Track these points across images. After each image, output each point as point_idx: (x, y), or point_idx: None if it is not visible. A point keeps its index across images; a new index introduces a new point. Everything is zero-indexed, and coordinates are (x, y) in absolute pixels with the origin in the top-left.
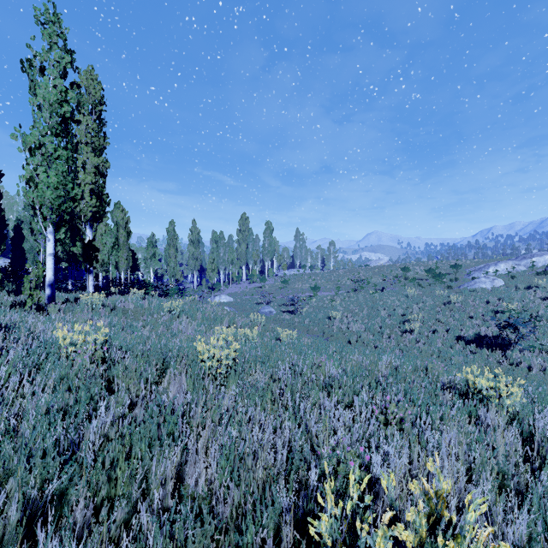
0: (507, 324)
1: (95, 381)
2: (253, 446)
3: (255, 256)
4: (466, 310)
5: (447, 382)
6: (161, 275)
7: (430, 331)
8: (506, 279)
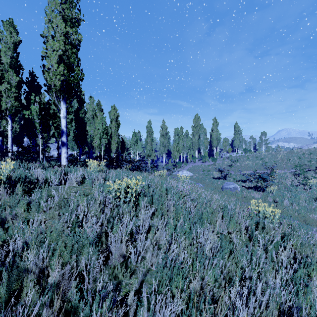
0: None
1: None
2: None
3: (206, 142)
4: None
5: None
6: (143, 156)
7: None
8: None
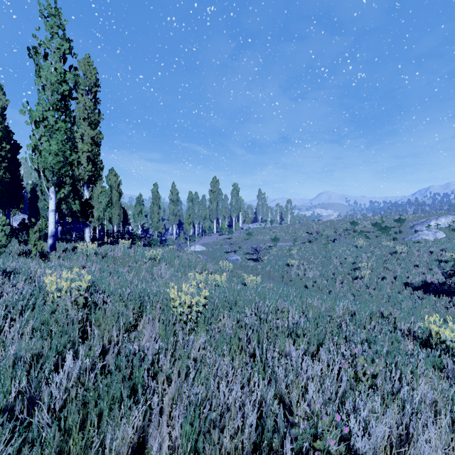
0: (454, 273)
1: (73, 326)
2: (220, 406)
3: (224, 212)
4: (411, 259)
5: (407, 330)
6: (147, 228)
7: (379, 278)
8: (447, 232)
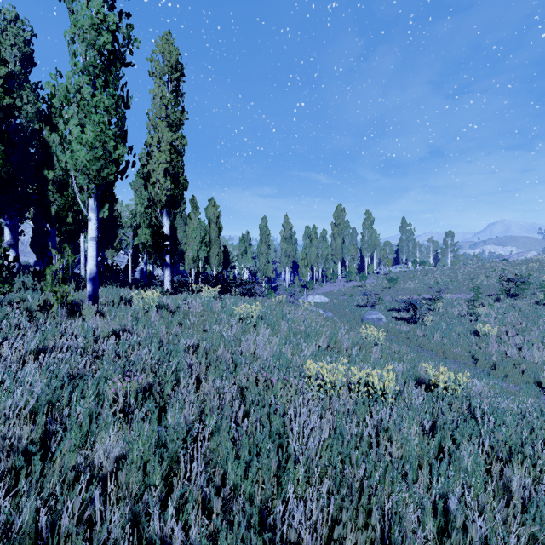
0: None
1: None
2: None
3: (353, 251)
4: None
5: None
6: (254, 272)
7: None
8: None
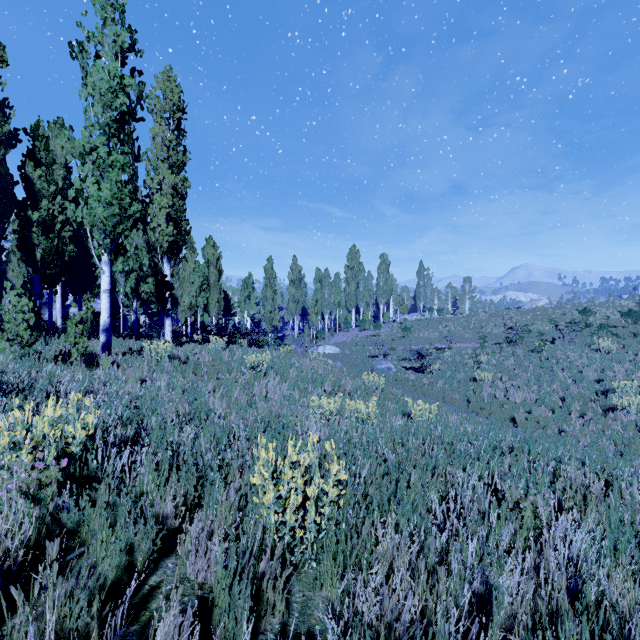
0: None
1: None
2: None
3: (367, 297)
4: None
5: None
6: (258, 320)
7: None
8: None
